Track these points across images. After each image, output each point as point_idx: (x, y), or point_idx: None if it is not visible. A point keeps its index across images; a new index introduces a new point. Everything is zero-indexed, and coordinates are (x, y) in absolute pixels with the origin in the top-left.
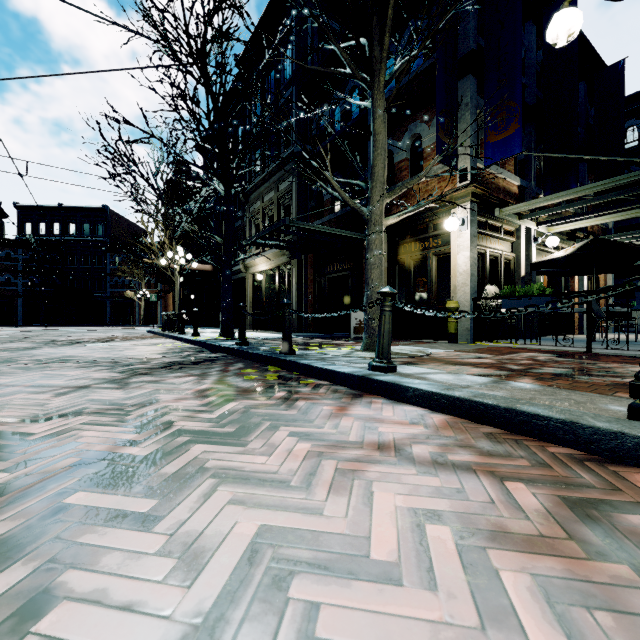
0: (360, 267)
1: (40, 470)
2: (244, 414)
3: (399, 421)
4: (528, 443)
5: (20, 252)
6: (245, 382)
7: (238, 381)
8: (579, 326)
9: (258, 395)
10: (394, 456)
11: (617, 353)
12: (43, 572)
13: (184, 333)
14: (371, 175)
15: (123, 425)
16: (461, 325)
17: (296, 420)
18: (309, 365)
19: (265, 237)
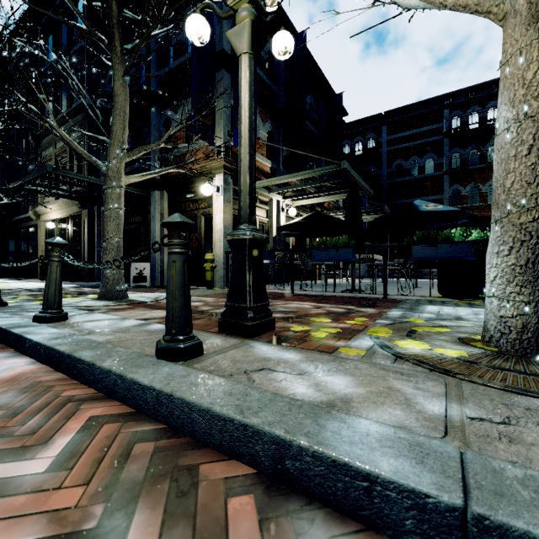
0: (147, 221)
1: None
2: None
3: None
4: (59, 388)
5: None
6: None
7: None
8: (319, 274)
9: None
10: None
11: (306, 293)
12: None
13: None
14: (110, 133)
15: None
16: (218, 274)
17: None
18: None
19: (35, 183)
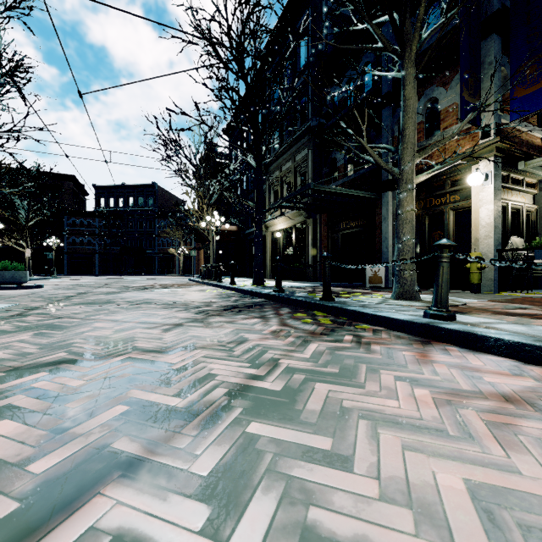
0: (373, 223)
1: (203, 397)
2: (332, 355)
3: (497, 371)
4: None
5: (97, 220)
6: (305, 325)
7: (298, 324)
8: None
9: (328, 338)
10: (533, 411)
11: None
12: (286, 505)
13: (221, 281)
14: (401, 138)
15: (236, 360)
16: (484, 276)
17: (387, 364)
18: (359, 311)
19: (289, 200)
